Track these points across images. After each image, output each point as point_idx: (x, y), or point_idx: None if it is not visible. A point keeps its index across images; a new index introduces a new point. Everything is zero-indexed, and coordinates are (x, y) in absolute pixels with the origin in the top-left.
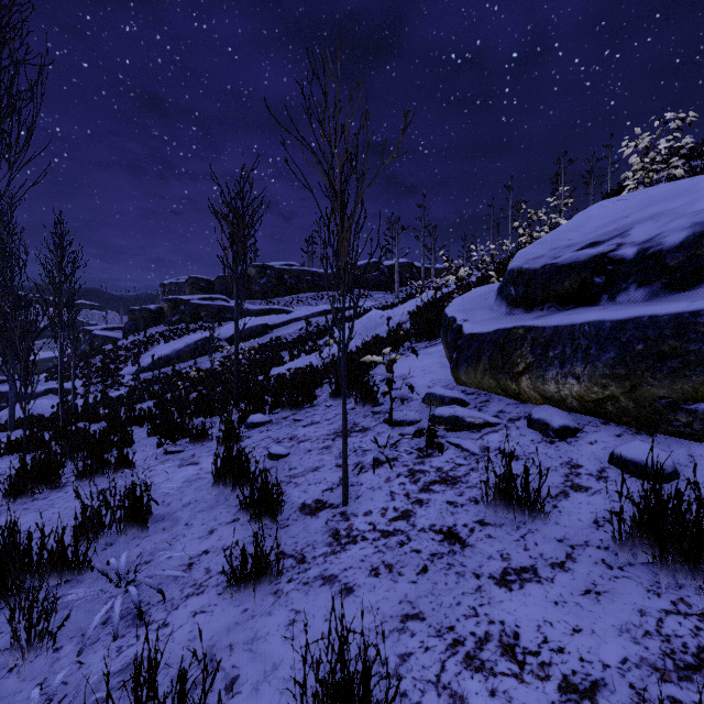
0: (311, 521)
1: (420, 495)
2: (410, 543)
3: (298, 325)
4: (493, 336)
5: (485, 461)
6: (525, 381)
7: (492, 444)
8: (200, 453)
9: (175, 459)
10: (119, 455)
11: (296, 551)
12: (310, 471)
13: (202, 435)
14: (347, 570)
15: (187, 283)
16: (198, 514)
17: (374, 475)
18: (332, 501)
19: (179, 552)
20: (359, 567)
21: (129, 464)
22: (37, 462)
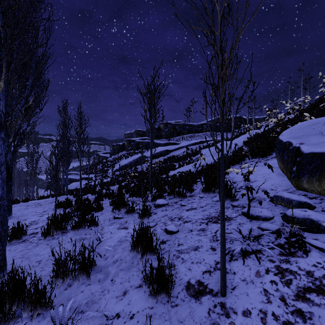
0: (195, 307)
1: (298, 304)
2: None
3: (182, 150)
4: None
5: None
6: None
7: None
8: (130, 221)
9: (117, 222)
10: (91, 219)
11: None
12: (192, 249)
13: (132, 209)
14: None
15: (134, 132)
16: (120, 272)
17: (244, 265)
18: (211, 286)
19: (99, 314)
20: None
21: (95, 223)
22: (57, 219)
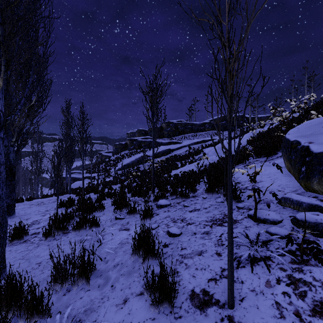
0: (201, 319)
1: (316, 320)
2: None
3: (184, 149)
4: None
5: None
6: None
7: None
8: (131, 222)
9: (119, 223)
10: (92, 219)
11: None
12: (196, 254)
13: (133, 210)
14: None
15: (137, 132)
16: (120, 277)
17: (252, 274)
18: (217, 296)
19: None
20: None
21: (97, 224)
22: (58, 219)
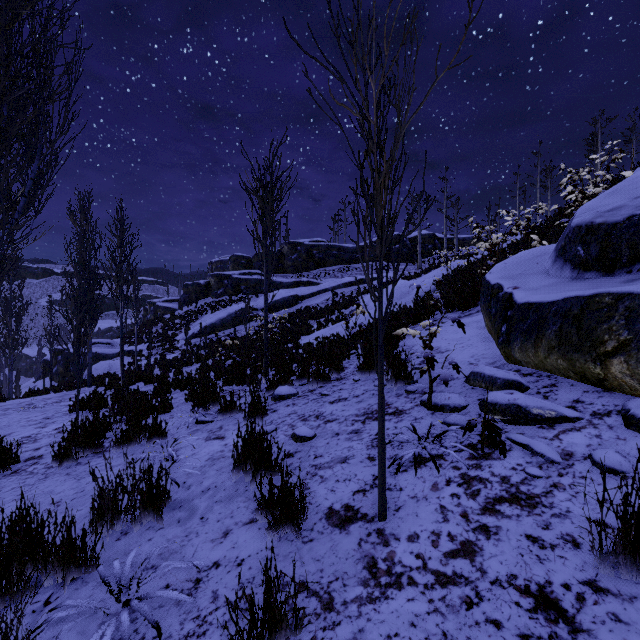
0: (340, 539)
1: (484, 518)
2: (482, 605)
3: (325, 295)
4: (561, 305)
5: (572, 474)
6: (617, 364)
7: (576, 449)
8: (227, 426)
9: (204, 430)
10: (152, 424)
11: (321, 586)
12: (338, 462)
13: (231, 406)
14: (391, 639)
15: (230, 260)
16: (215, 505)
17: (416, 478)
18: (365, 509)
19: (186, 564)
20: (408, 636)
21: (162, 433)
22: (83, 427)
